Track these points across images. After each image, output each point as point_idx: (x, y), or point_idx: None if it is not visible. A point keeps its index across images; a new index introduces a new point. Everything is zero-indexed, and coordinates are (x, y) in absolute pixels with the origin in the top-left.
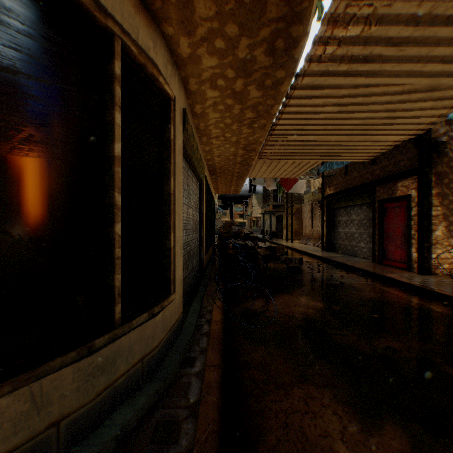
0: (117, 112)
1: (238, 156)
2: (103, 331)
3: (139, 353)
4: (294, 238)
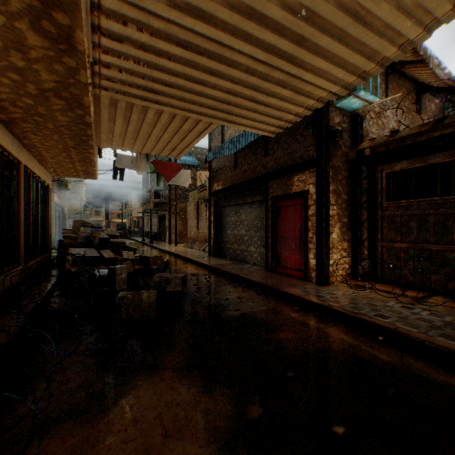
0: None
1: (37, 60)
2: None
3: None
4: (179, 240)
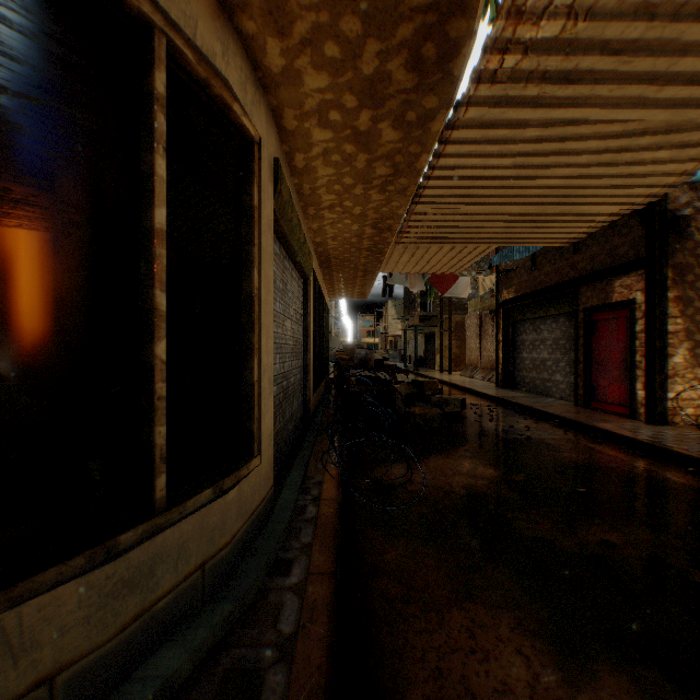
0: (160, 156)
1: (365, 237)
2: (135, 520)
3: (197, 555)
4: (453, 367)
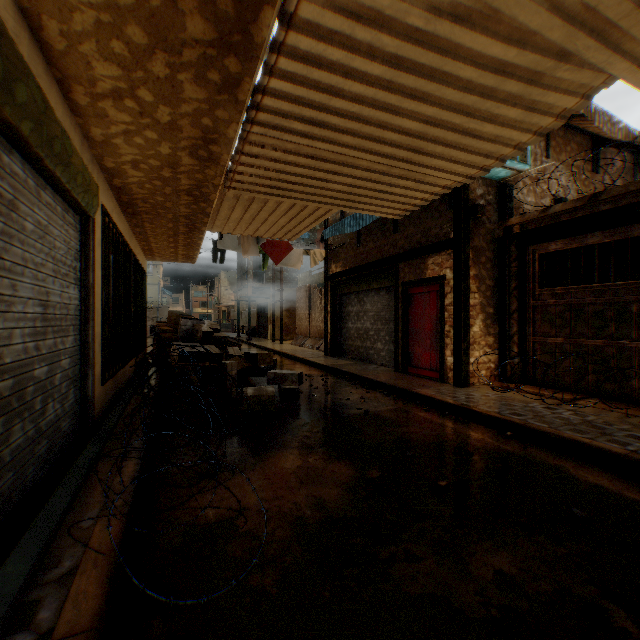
0: None
1: (183, 171)
2: None
3: None
4: (284, 337)
